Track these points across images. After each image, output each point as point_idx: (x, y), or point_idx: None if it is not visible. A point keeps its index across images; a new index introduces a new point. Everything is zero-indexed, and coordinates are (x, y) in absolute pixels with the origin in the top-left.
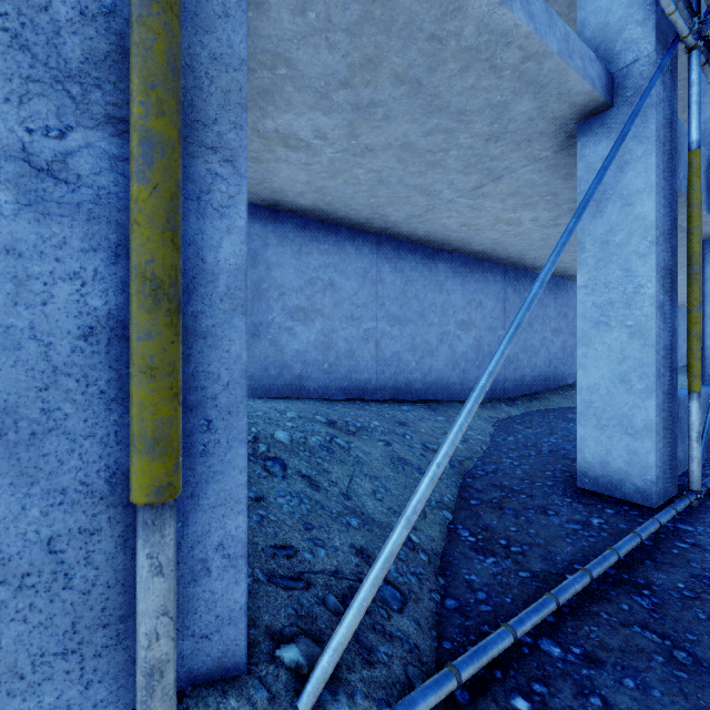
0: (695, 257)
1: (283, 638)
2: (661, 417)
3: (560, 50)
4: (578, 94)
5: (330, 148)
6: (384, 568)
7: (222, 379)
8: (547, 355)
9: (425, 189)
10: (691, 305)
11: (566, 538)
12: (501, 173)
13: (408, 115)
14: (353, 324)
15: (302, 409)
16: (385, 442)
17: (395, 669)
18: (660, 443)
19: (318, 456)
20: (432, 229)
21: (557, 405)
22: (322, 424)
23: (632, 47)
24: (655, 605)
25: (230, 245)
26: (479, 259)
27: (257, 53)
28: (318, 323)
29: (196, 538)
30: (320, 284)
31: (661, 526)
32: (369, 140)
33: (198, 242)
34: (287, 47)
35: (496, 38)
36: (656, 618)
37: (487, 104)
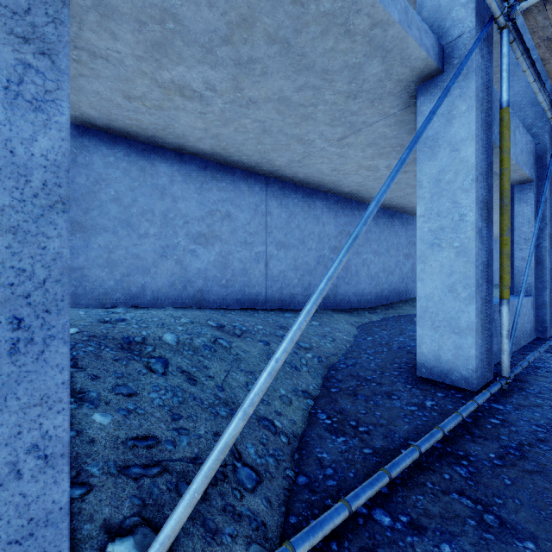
0: (505, 193)
1: (120, 530)
2: (480, 319)
3: (401, 20)
4: (416, 60)
5: (219, 99)
6: (218, 459)
7: (37, 277)
8: (400, 274)
9: (301, 138)
10: (502, 230)
11: (404, 418)
12: (360, 126)
13: (282, 72)
14: (246, 248)
15: (197, 316)
16: (264, 342)
17: (237, 549)
18: (479, 339)
19: (201, 354)
20: (309, 172)
21: (407, 312)
22: (212, 328)
23: (458, 24)
24: (471, 473)
25: (47, 140)
26: (348, 198)
27: (147, 7)
28: (217, 246)
29: (3, 441)
30: (218, 215)
31: (479, 406)
32: (252, 93)
33: (4, 133)
34: (172, 2)
35: (348, 5)
36: (471, 485)
37: (345, 65)
